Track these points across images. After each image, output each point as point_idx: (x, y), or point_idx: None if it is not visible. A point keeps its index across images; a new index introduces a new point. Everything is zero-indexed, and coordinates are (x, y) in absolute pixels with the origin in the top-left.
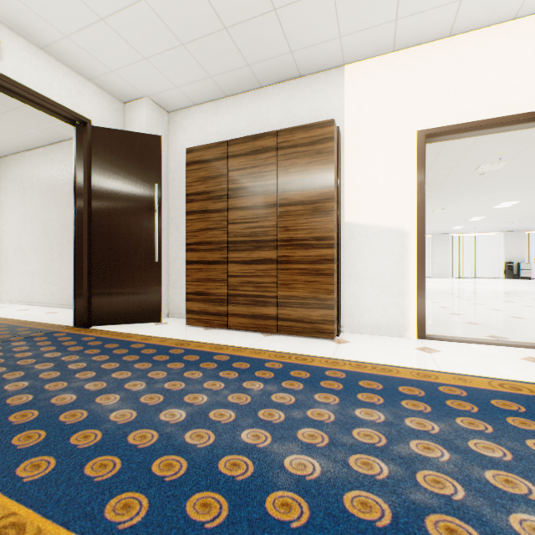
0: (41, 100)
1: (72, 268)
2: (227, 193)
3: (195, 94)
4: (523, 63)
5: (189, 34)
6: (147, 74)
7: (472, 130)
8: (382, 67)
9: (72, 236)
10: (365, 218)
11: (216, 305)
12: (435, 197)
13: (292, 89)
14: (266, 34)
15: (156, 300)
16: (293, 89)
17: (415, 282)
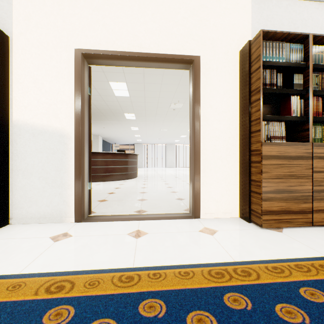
0: None
1: None
2: None
3: None
4: (146, 18)
5: None
6: None
7: (117, 59)
8: None
9: None
10: (33, 118)
11: None
12: (158, 121)
13: None
14: None
15: None
16: None
17: (75, 175)
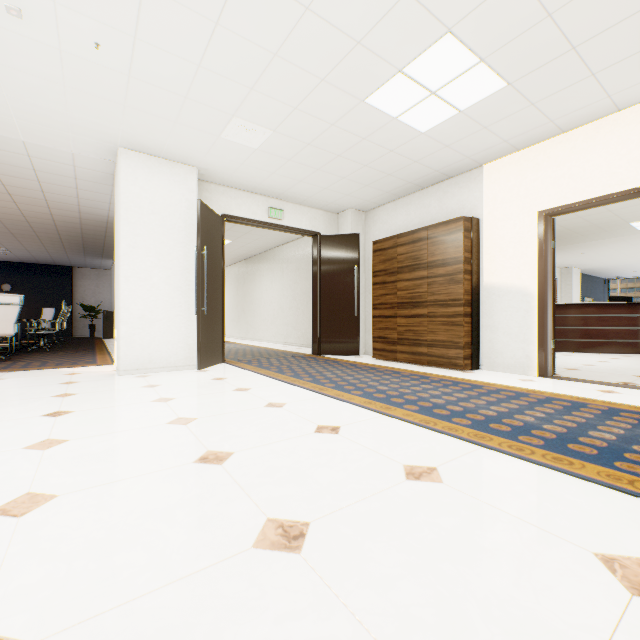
0: (298, 231)
1: (309, 321)
2: (397, 270)
3: (380, 201)
4: (629, 147)
5: (369, 182)
6: (349, 200)
7: (587, 205)
8: (511, 163)
9: (309, 299)
10: (498, 282)
11: (390, 345)
12: None
13: (446, 187)
14: (415, 170)
15: (356, 341)
16: (446, 187)
17: (536, 332)
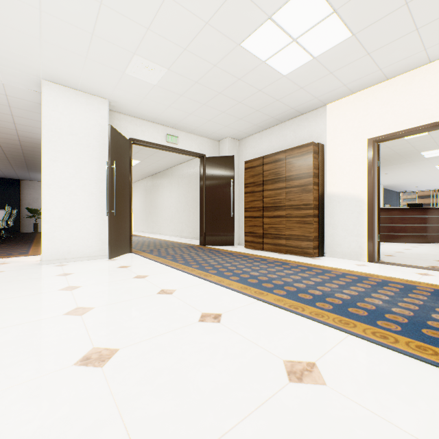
0: (189, 153)
1: (197, 220)
2: (263, 182)
3: (250, 132)
4: (437, 89)
5: (242, 116)
6: (227, 130)
7: (405, 134)
8: (347, 103)
9: (197, 204)
10: (338, 191)
11: (257, 238)
12: None
13: (298, 122)
14: (276, 107)
15: (232, 235)
16: (299, 121)
17: (367, 229)
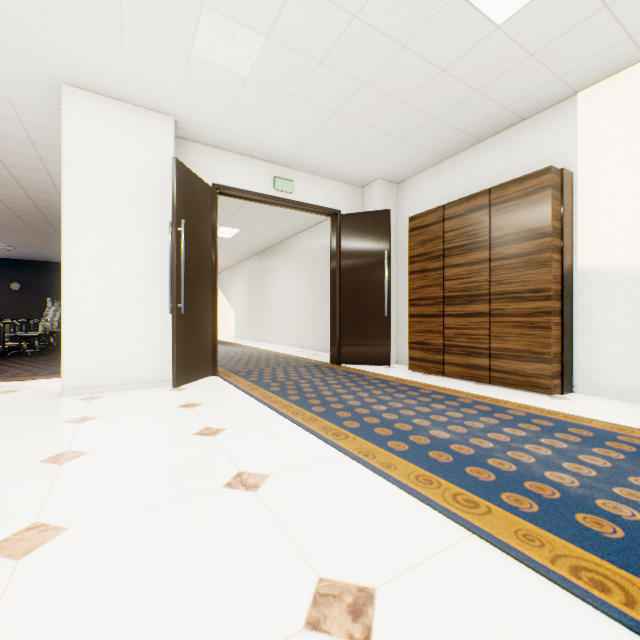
0: (312, 208)
1: (328, 321)
2: (443, 253)
3: (417, 166)
4: None
5: (405, 132)
6: (377, 165)
7: None
8: (629, 81)
9: (328, 296)
10: (605, 263)
11: (433, 354)
12: None
13: (515, 135)
14: (473, 107)
15: (385, 347)
16: (515, 134)
17: None
